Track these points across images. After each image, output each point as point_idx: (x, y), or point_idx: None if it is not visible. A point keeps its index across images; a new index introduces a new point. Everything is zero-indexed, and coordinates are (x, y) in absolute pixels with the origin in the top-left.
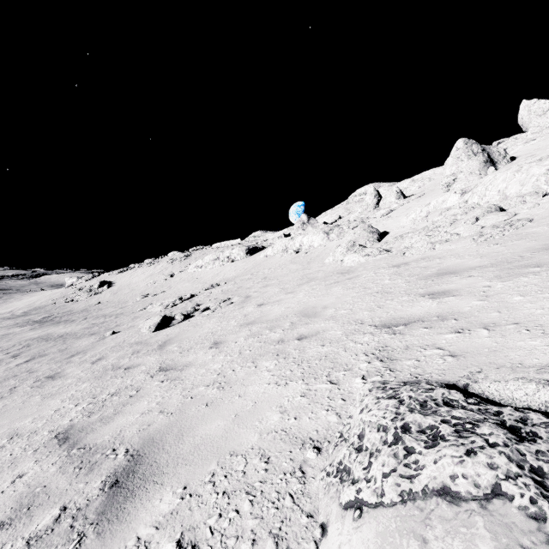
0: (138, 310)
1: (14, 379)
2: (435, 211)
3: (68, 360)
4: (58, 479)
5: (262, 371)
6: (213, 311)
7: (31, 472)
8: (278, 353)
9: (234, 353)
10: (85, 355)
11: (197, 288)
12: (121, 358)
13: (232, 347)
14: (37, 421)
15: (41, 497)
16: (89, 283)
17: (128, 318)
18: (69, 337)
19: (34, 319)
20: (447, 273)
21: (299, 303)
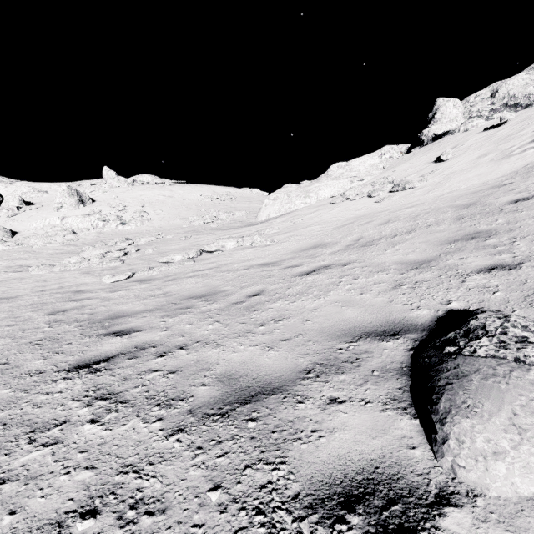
0: None
1: None
2: (48, 226)
3: None
4: None
5: None
6: None
7: None
8: None
9: None
10: None
11: None
12: None
13: None
14: None
15: None
16: None
17: None
18: None
19: None
20: (49, 254)
21: None
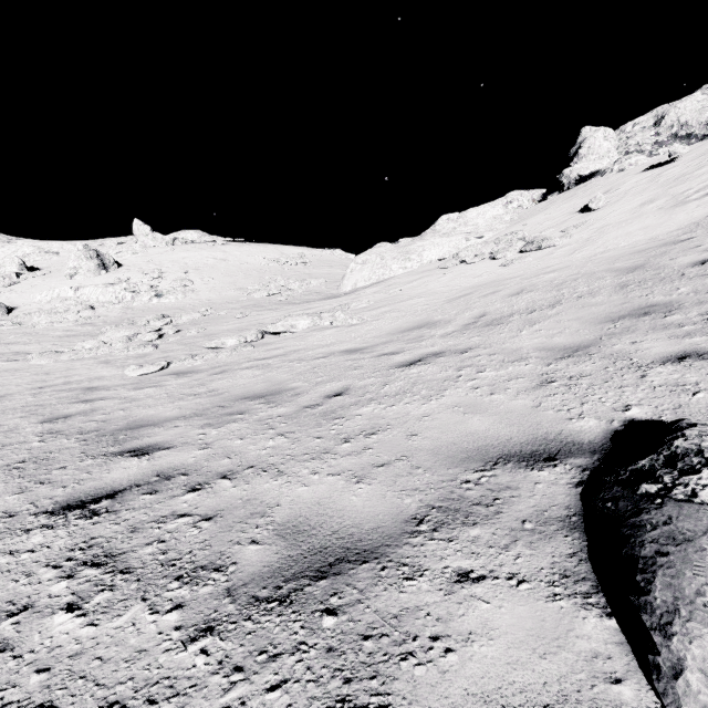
0: None
1: None
2: (58, 299)
3: None
4: None
5: None
6: None
7: None
8: None
9: None
10: None
11: None
12: None
13: None
14: None
15: None
16: None
17: None
18: None
19: None
20: (57, 336)
21: None
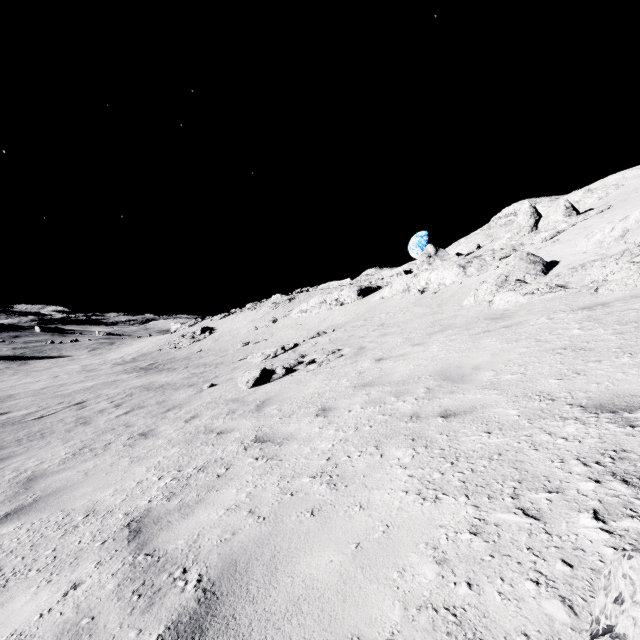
0: (238, 359)
1: (111, 433)
2: (638, 227)
3: (163, 415)
4: (111, 608)
5: (391, 466)
6: (319, 365)
7: (88, 582)
8: (413, 437)
9: (348, 428)
10: (180, 410)
11: (301, 336)
12: (215, 418)
13: (345, 418)
14: (117, 495)
15: (83, 639)
16: (192, 329)
17: (227, 369)
18: (168, 388)
19: (141, 366)
20: None
21: (434, 359)
